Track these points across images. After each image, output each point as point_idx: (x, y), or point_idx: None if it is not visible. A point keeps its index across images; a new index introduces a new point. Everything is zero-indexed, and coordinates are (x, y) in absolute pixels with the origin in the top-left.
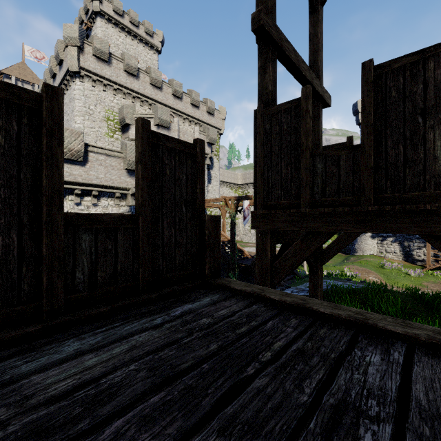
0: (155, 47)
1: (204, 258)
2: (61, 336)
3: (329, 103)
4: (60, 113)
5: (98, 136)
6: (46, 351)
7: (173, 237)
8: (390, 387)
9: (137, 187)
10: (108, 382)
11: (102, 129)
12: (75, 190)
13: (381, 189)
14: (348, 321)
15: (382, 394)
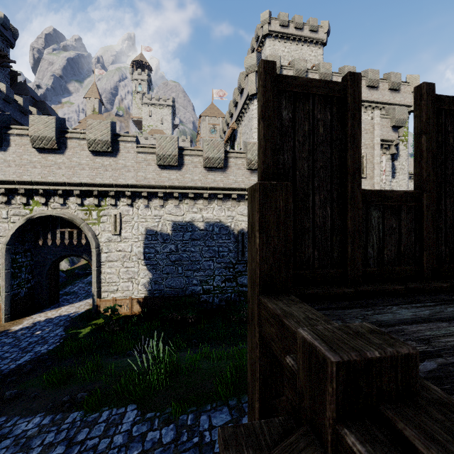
0: (320, 41)
1: None
2: (375, 302)
3: None
4: (359, 96)
5: None
6: (380, 310)
7: None
8: None
9: (418, 161)
10: None
11: None
12: None
13: None
14: None
15: None
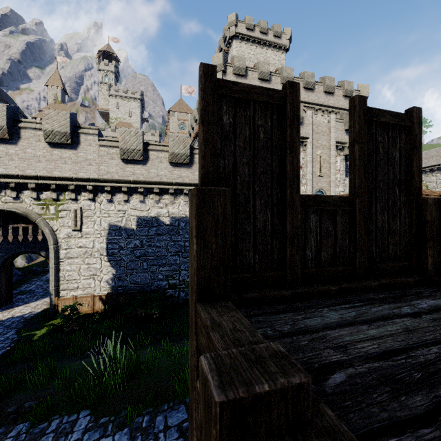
0: (283, 46)
1: (423, 249)
2: (310, 304)
3: None
4: (297, 105)
5: None
6: (312, 313)
7: (385, 223)
8: None
9: (352, 168)
10: (419, 356)
11: None
12: None
13: None
14: None
15: None
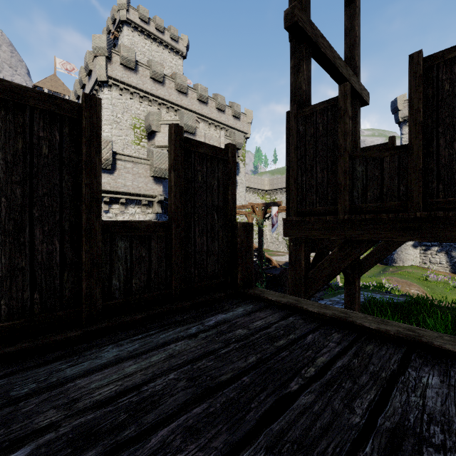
0: (180, 52)
1: (236, 266)
2: (100, 342)
3: (368, 101)
4: (98, 122)
5: (125, 144)
6: (87, 356)
7: (205, 245)
8: (454, 413)
9: (170, 194)
10: (149, 390)
11: (129, 137)
12: (104, 198)
13: (432, 194)
14: (397, 338)
15: (445, 420)
